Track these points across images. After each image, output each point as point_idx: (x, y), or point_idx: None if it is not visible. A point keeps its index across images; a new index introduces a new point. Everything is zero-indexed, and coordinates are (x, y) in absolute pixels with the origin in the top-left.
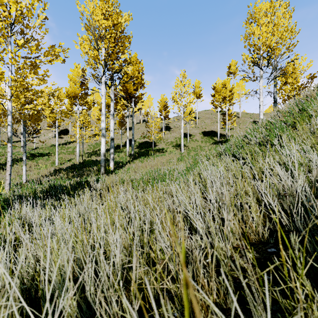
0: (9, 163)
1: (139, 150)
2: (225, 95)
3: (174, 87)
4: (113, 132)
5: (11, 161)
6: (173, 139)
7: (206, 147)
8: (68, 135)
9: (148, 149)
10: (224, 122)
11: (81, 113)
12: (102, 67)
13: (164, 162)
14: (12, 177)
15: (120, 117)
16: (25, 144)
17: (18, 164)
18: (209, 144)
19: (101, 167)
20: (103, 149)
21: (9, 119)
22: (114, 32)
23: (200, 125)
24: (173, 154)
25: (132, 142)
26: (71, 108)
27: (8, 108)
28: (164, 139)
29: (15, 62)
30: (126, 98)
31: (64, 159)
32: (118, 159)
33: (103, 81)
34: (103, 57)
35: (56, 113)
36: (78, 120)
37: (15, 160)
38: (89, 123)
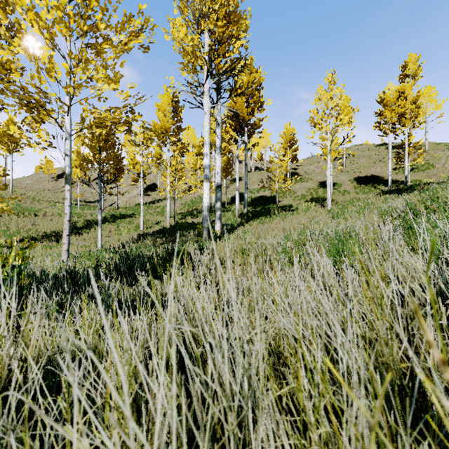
0: (67, 217)
1: (253, 209)
2: (404, 109)
3: (315, 101)
4: (220, 175)
5: (69, 213)
6: (305, 192)
7: (375, 200)
8: (157, 191)
9: (267, 206)
10: (400, 158)
11: (173, 156)
12: (204, 67)
13: (303, 223)
14: (87, 243)
15: (224, 161)
16: (101, 198)
17: (96, 227)
18: (375, 196)
19: (203, 229)
20: (206, 200)
21: (67, 145)
22: (224, 3)
23: (351, 168)
24: (313, 212)
25: (245, 195)
26: (160, 155)
27: (66, 128)
28: (290, 192)
29: (66, 31)
30: (236, 128)
31: (151, 222)
32: (224, 221)
33: (206, 90)
34: (206, 51)
35: (136, 132)
36: (168, 166)
37: (93, 222)
38: (183, 171)
